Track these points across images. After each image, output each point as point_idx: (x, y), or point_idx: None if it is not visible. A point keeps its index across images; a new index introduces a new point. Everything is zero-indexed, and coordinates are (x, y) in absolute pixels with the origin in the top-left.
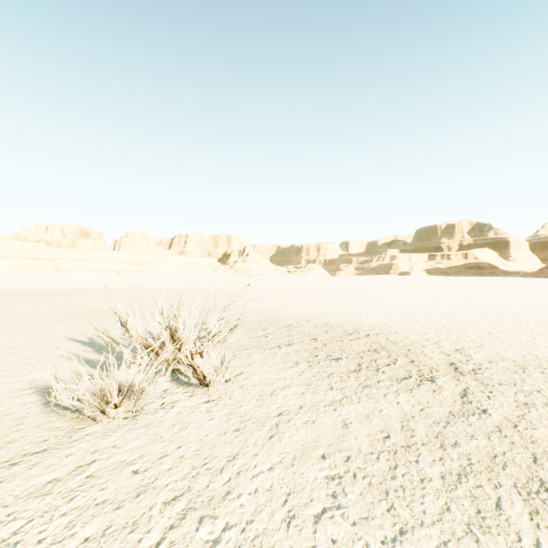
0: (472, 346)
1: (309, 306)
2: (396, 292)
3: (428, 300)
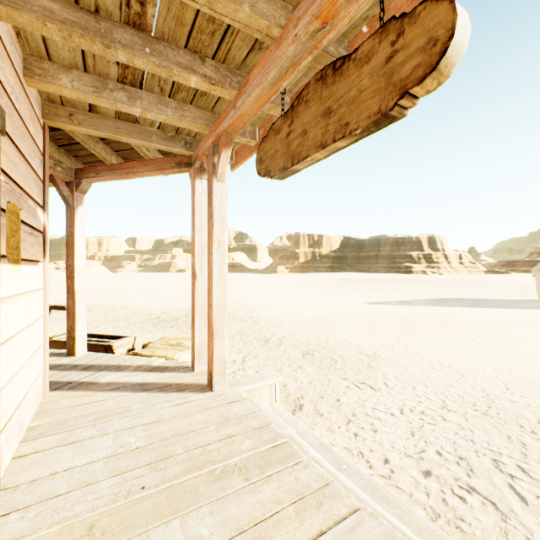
0: (111, 305)
1: (51, 298)
2: (138, 287)
3: (146, 290)
